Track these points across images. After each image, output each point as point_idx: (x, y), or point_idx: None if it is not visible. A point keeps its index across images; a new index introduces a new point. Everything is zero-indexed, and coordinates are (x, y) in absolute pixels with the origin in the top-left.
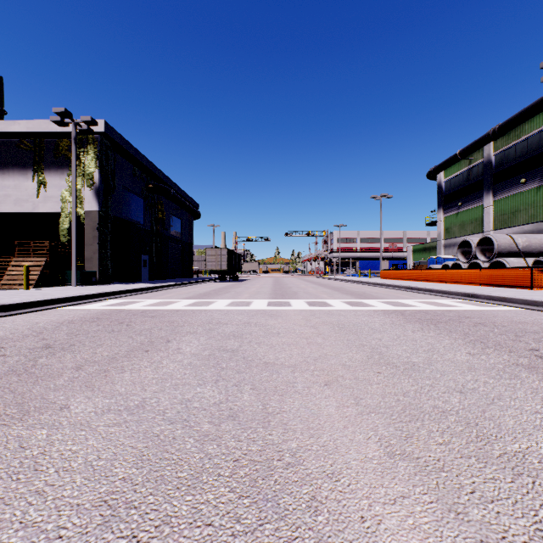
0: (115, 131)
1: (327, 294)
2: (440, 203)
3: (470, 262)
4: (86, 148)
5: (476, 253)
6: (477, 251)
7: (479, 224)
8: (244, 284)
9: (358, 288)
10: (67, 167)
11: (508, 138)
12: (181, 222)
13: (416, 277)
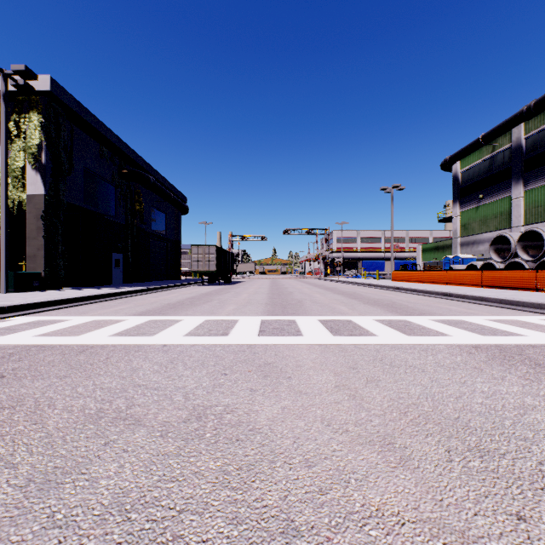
0: (68, 94)
1: (345, 305)
2: (456, 196)
3: (508, 262)
4: (27, 113)
5: (517, 250)
6: (518, 248)
7: (506, 218)
8: (235, 288)
9: (377, 294)
10: None
11: (544, 117)
12: (165, 217)
13: (439, 279)
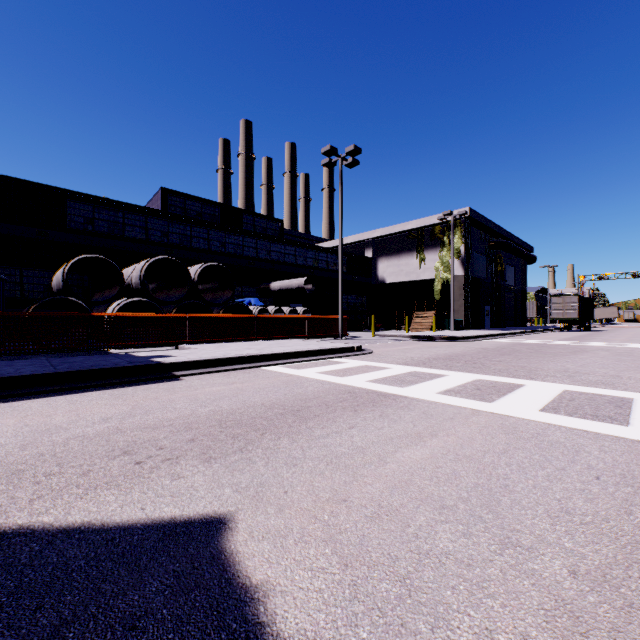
0: (474, 212)
1: None
2: None
3: None
4: (454, 230)
5: None
6: None
7: None
8: (605, 334)
9: None
10: (439, 246)
11: None
12: (514, 270)
13: None
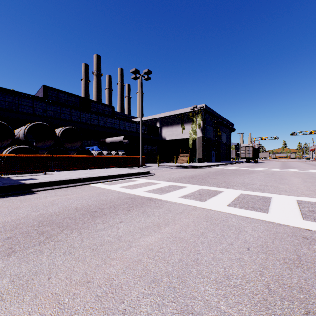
0: (207, 106)
1: (313, 169)
2: None
3: None
4: (198, 114)
5: None
6: None
7: None
8: (263, 164)
9: None
10: (191, 122)
11: None
12: (225, 134)
13: None
